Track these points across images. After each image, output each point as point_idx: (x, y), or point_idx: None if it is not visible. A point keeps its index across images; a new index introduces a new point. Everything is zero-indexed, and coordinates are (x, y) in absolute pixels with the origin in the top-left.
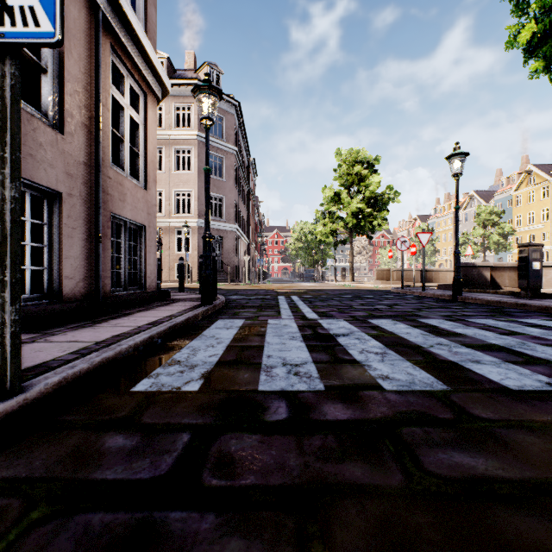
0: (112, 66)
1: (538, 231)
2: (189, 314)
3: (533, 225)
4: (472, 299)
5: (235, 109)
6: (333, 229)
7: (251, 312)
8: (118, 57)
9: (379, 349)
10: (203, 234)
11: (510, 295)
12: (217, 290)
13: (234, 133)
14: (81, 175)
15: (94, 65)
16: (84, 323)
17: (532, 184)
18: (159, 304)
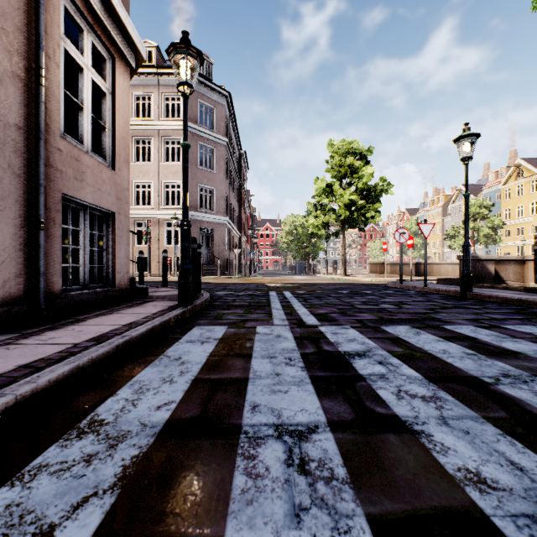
0: (69, 18)
1: (527, 224)
2: (155, 321)
3: (522, 218)
4: (485, 296)
5: (226, 99)
6: (325, 222)
7: (237, 314)
8: (74, 4)
9: (424, 388)
10: (181, 221)
11: (523, 291)
12: (206, 284)
13: (224, 124)
14: (11, 141)
15: (34, 4)
16: (7, 337)
17: (521, 177)
18: (129, 305)
